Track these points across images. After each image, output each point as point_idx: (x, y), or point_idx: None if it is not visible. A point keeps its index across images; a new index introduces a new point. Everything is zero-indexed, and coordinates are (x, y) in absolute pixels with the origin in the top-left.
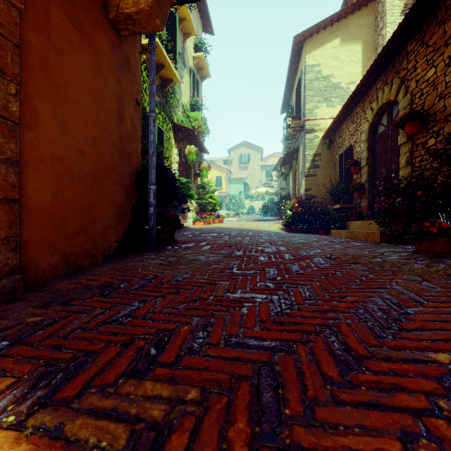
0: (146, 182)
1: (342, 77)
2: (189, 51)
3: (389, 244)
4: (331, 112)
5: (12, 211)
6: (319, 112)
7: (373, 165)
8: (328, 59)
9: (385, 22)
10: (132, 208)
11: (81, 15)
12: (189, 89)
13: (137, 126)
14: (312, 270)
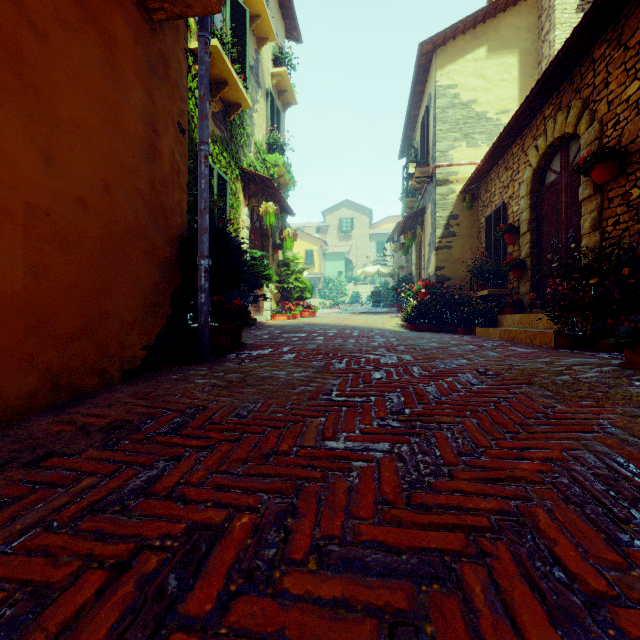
0: (195, 254)
1: (490, 103)
2: (265, 64)
3: (570, 350)
4: (474, 155)
5: None
6: (456, 155)
7: (539, 231)
8: (468, 77)
9: (554, 23)
10: (171, 294)
11: None
12: (265, 121)
13: (181, 166)
14: (460, 395)
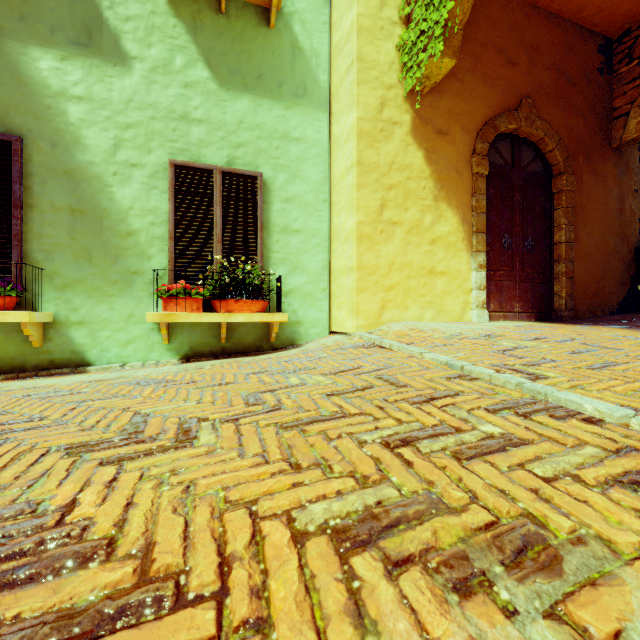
0: None
1: None
2: None
3: None
4: None
5: (571, 283)
6: None
7: None
8: None
9: None
10: (630, 278)
11: (596, 164)
12: None
13: (635, 211)
14: None
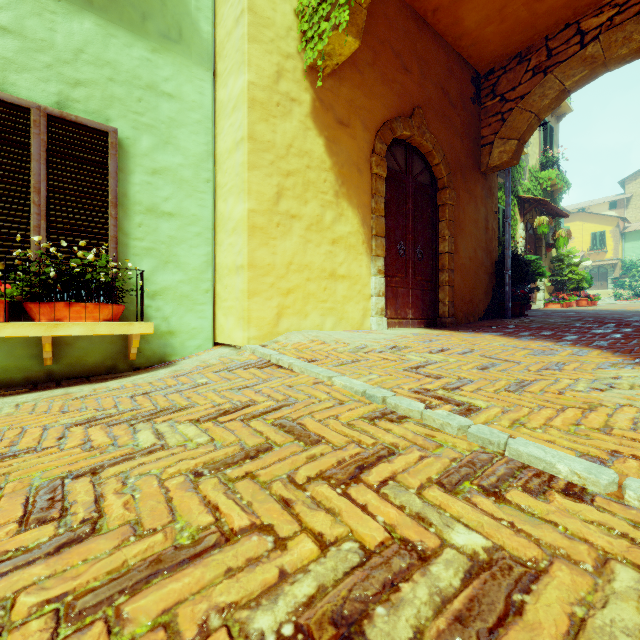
0: (502, 269)
1: None
2: None
3: None
4: None
5: (452, 291)
6: None
7: None
8: None
9: None
10: (492, 288)
11: (469, 184)
12: (538, 146)
13: (495, 230)
14: None
